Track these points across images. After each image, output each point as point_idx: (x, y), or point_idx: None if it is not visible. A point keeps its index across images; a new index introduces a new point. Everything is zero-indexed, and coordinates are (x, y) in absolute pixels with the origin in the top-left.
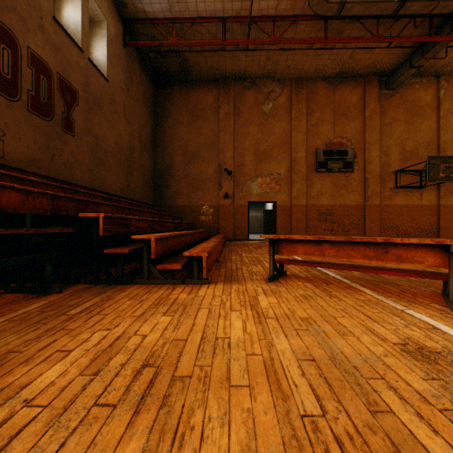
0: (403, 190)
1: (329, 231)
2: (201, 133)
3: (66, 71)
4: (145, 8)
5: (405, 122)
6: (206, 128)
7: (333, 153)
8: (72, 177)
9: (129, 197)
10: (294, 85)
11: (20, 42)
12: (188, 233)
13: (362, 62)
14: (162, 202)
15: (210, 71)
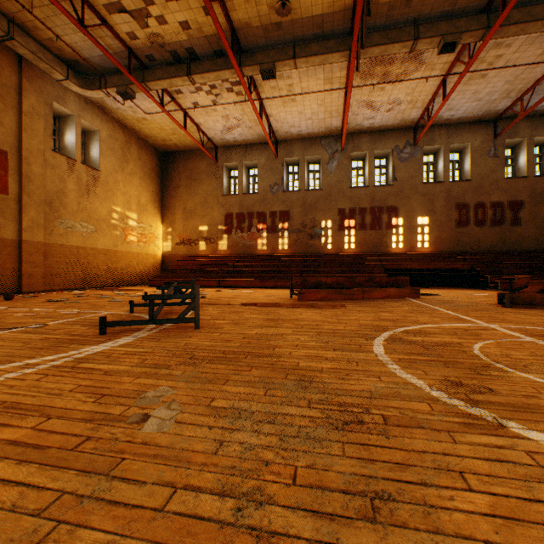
0: None
1: None
2: None
3: (513, 196)
4: None
5: None
6: None
7: None
8: (517, 247)
9: None
10: None
11: (485, 203)
12: None
13: None
14: None
15: None
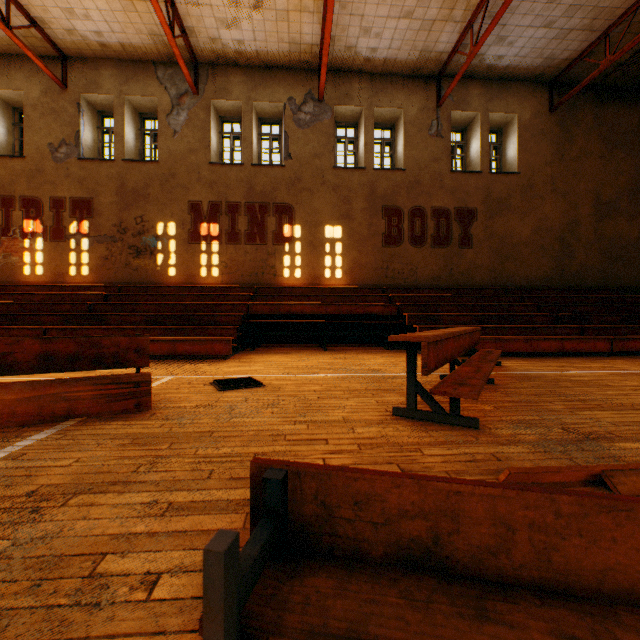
0: None
1: None
2: None
3: (463, 201)
4: (561, 58)
5: None
6: None
7: None
8: (469, 281)
9: (564, 285)
10: None
11: (426, 208)
12: (514, 327)
13: None
14: None
15: None
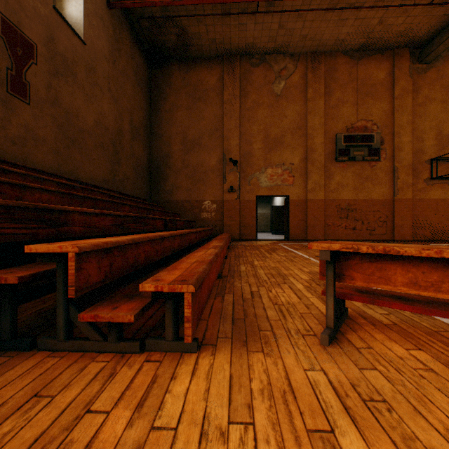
0: (439, 181)
1: (351, 230)
2: (202, 118)
3: (15, 13)
4: None
5: (443, 102)
6: (208, 112)
7: (356, 138)
8: (25, 158)
9: (116, 190)
10: (310, 60)
11: None
12: (178, 235)
13: (393, 29)
14: (158, 197)
15: (213, 46)
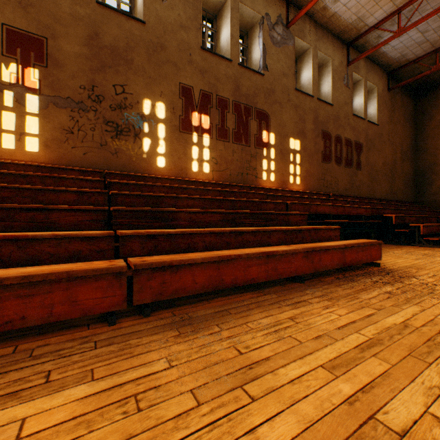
0: None
1: None
2: None
3: (357, 137)
4: (407, 58)
5: None
6: None
7: None
8: (359, 193)
9: (392, 198)
10: None
11: (342, 138)
12: None
13: None
14: (422, 198)
15: None
